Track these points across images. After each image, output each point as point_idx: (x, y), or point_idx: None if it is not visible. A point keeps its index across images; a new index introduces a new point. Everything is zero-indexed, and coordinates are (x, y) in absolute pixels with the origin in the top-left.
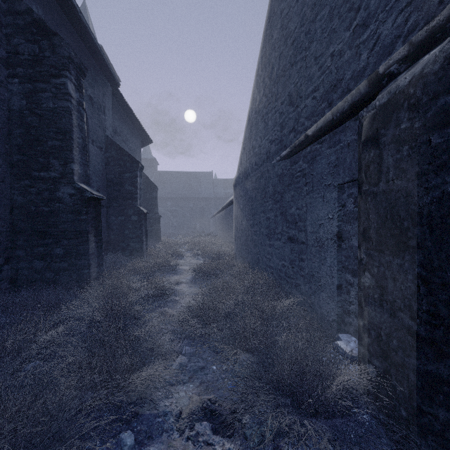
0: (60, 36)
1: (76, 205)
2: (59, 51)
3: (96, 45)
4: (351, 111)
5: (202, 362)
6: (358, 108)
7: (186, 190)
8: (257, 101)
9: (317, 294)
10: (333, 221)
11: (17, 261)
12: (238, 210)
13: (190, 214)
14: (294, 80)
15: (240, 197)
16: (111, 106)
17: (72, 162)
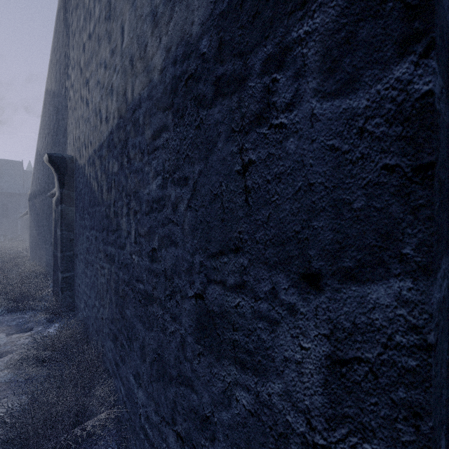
0: None
1: None
2: None
3: None
4: None
5: None
6: None
7: None
8: (40, 148)
9: None
10: None
11: None
12: (31, 220)
13: None
14: None
15: (32, 211)
16: None
17: None
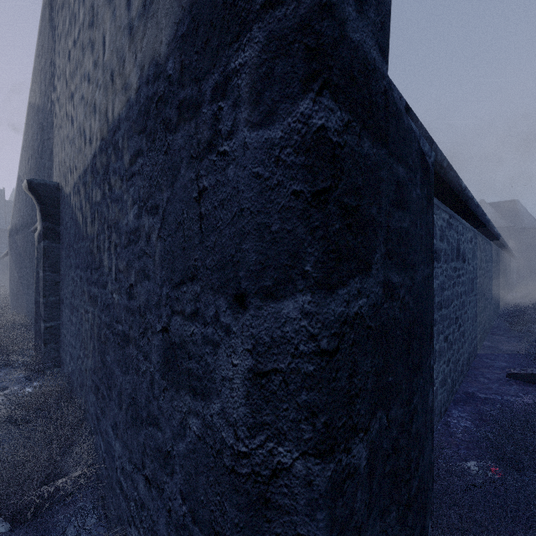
0: None
1: None
2: None
3: None
4: None
5: None
6: None
7: None
8: (22, 173)
9: None
10: None
11: None
12: (11, 261)
13: None
14: None
15: (13, 249)
16: None
17: None
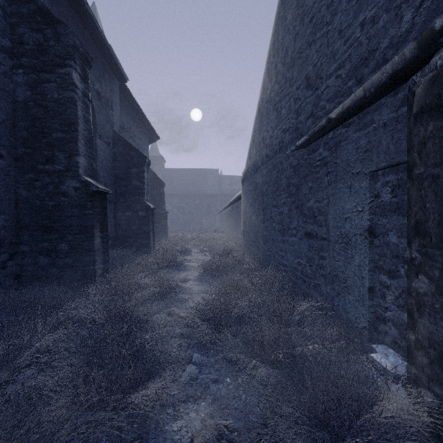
0: (65, 24)
1: (81, 199)
2: (64, 40)
3: (103, 38)
4: (390, 83)
5: (214, 374)
6: (401, 79)
7: (192, 187)
8: (268, 90)
9: (342, 297)
10: (363, 214)
11: (22, 256)
12: (246, 205)
13: (196, 211)
14: (312, 60)
15: (248, 192)
16: (118, 102)
17: (77, 154)
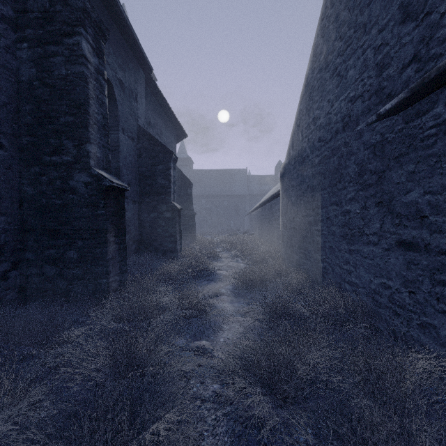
0: None
1: (92, 197)
2: (72, 2)
3: (126, 20)
4: None
5: None
6: None
7: (220, 187)
8: (323, 54)
9: None
10: None
11: (27, 265)
12: (287, 204)
13: (224, 212)
14: None
15: (290, 188)
16: (144, 94)
17: (87, 141)
